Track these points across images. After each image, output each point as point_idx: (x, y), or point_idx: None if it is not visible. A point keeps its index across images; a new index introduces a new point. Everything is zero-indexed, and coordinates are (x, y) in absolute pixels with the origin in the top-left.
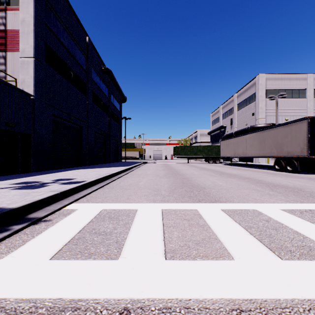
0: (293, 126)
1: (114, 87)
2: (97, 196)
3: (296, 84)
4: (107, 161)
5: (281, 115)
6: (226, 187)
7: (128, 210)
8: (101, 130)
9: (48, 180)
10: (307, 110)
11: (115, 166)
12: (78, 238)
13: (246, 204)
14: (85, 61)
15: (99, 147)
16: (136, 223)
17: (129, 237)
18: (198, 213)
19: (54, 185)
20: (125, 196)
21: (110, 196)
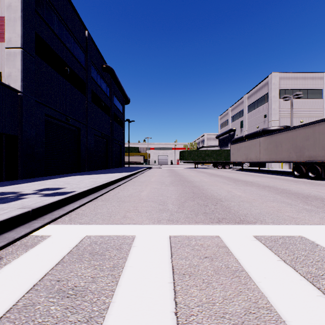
0: (316, 127)
1: (117, 87)
2: (85, 213)
3: (311, 84)
4: (109, 166)
5: (296, 117)
6: (247, 198)
7: (121, 237)
8: (101, 132)
9: (30, 190)
10: (324, 111)
11: (117, 172)
12: (22, 307)
13: (285, 226)
14: (84, 57)
15: (99, 151)
16: (129, 267)
17: (114, 304)
18: (222, 245)
19: (32, 197)
20: (121, 212)
21: (101, 212)
